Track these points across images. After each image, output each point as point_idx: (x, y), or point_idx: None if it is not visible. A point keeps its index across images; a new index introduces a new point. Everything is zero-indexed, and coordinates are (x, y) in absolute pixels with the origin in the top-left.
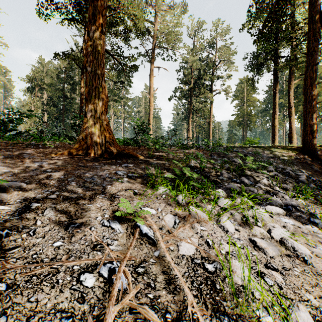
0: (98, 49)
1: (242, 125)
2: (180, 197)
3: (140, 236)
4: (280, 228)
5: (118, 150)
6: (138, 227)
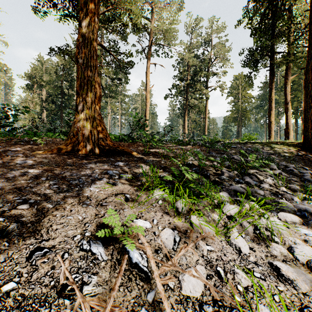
0: (90, 40)
1: (237, 120)
2: (179, 204)
3: (128, 266)
4: (304, 246)
5: (112, 146)
6: (126, 253)
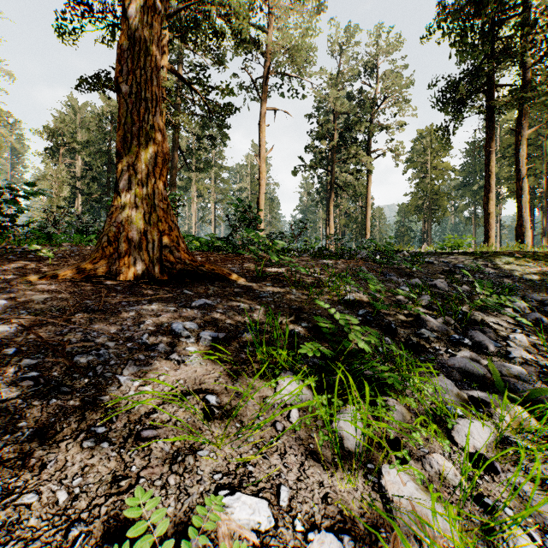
0: (145, 46)
1: (424, 211)
2: (345, 425)
3: None
4: None
5: (189, 264)
6: None
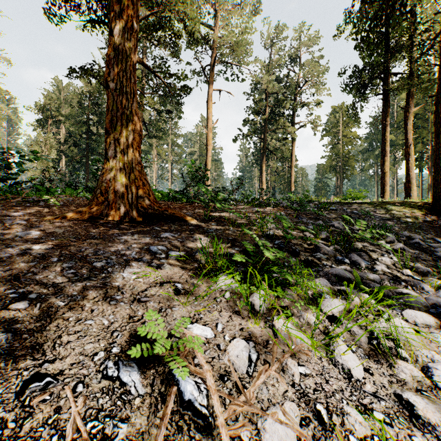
0: (126, 55)
1: (336, 170)
2: (256, 299)
3: (177, 405)
4: None
5: (157, 209)
6: (174, 383)
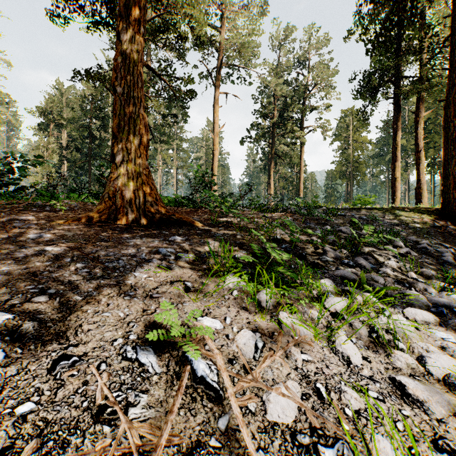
0: (133, 59)
1: (347, 176)
2: (262, 296)
3: (191, 381)
4: (440, 355)
5: (164, 214)
6: (188, 363)
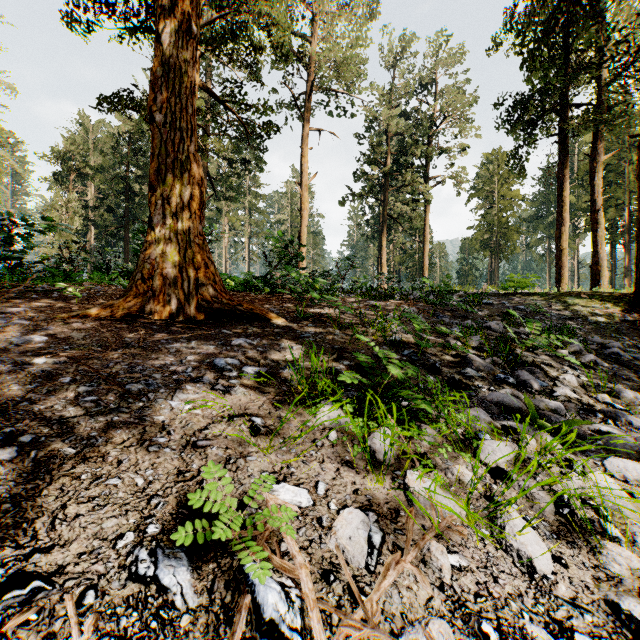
0: (180, 73)
1: (490, 247)
2: (378, 442)
3: (252, 628)
4: None
5: (227, 303)
6: (247, 589)
